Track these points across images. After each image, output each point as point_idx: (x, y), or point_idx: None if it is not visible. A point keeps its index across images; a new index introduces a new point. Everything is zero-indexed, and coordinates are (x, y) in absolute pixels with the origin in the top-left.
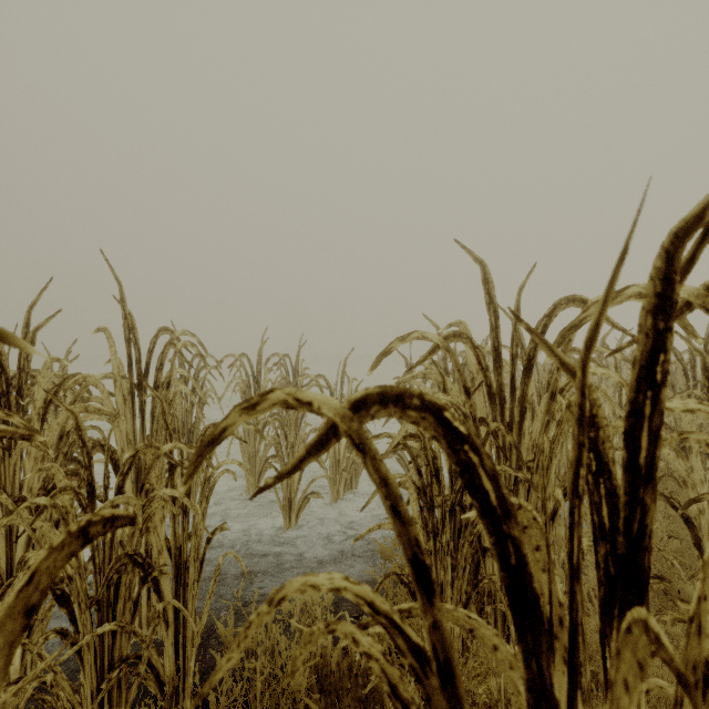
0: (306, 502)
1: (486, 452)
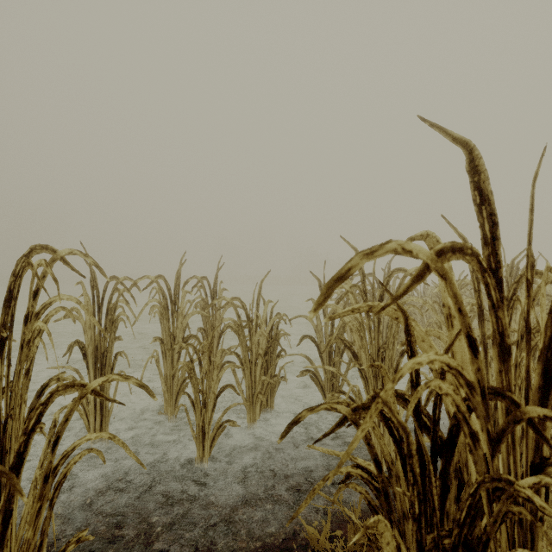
0: (220, 430)
1: None
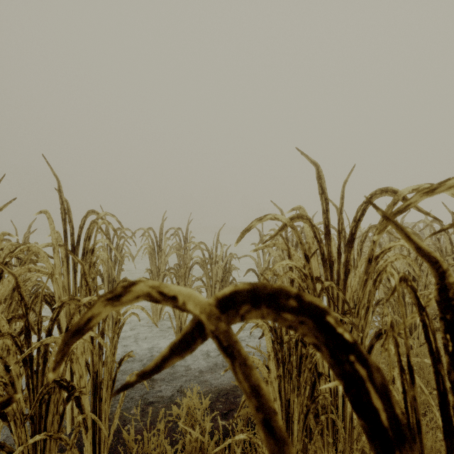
0: None
1: (375, 363)
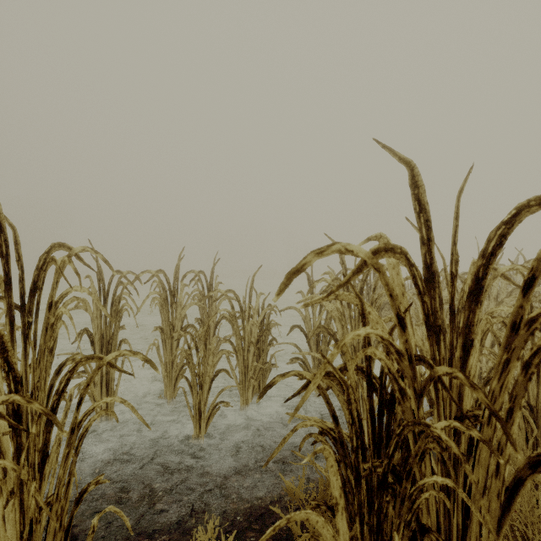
0: (215, 410)
1: None
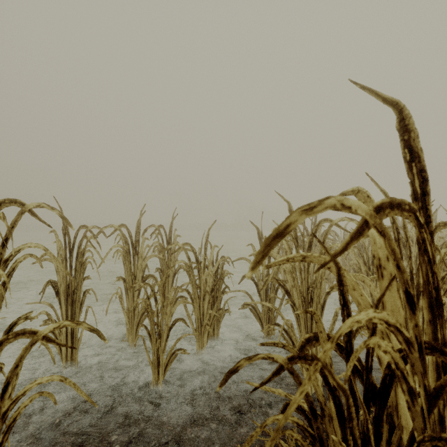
0: (173, 357)
1: None
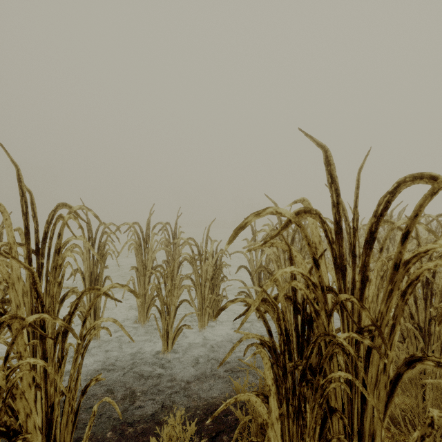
0: (179, 332)
1: None
